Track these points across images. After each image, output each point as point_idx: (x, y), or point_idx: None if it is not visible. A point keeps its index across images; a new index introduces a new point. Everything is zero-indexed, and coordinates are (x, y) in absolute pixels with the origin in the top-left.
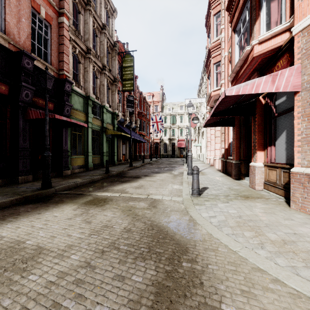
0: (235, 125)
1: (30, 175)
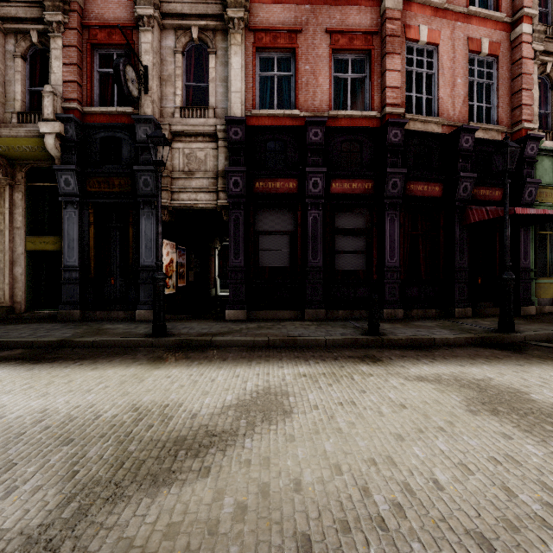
0: None
1: (468, 307)
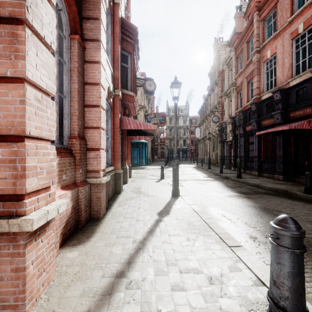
0: (121, 128)
1: (281, 175)
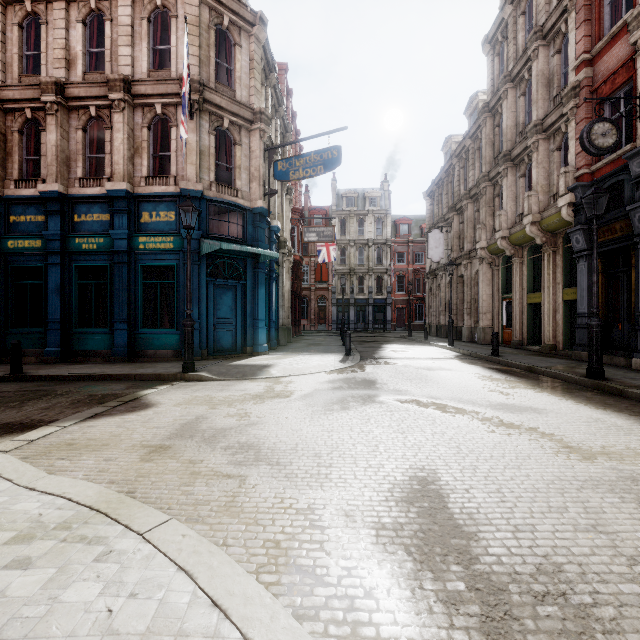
0: None
1: None
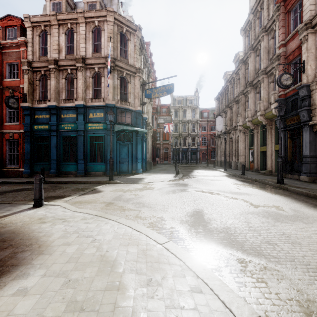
0: None
1: None
